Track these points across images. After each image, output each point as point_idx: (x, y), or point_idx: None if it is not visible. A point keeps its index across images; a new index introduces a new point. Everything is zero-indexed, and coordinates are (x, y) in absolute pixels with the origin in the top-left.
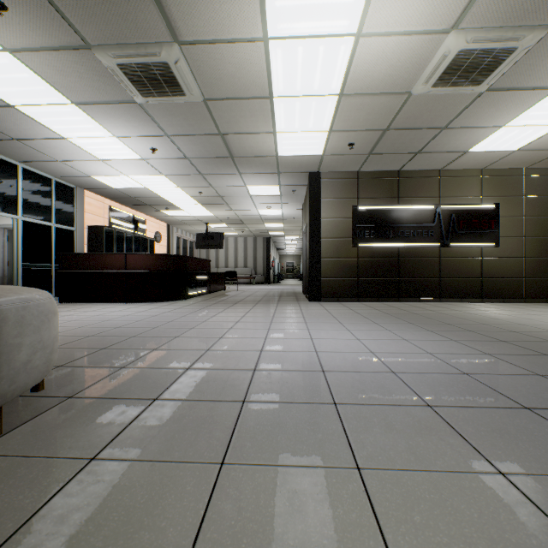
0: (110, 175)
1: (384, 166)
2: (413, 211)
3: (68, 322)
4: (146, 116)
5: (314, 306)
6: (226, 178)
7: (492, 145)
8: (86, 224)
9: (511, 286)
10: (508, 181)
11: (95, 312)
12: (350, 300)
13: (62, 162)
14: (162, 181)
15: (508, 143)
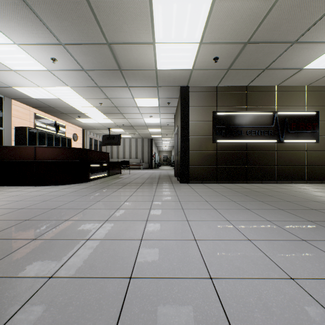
0: (26, 85)
1: (237, 82)
2: (257, 116)
3: None
4: (35, 17)
5: (185, 188)
6: (118, 91)
7: (324, 62)
8: (14, 125)
9: None
10: (324, 95)
11: None
12: (211, 182)
13: None
14: (69, 92)
15: None
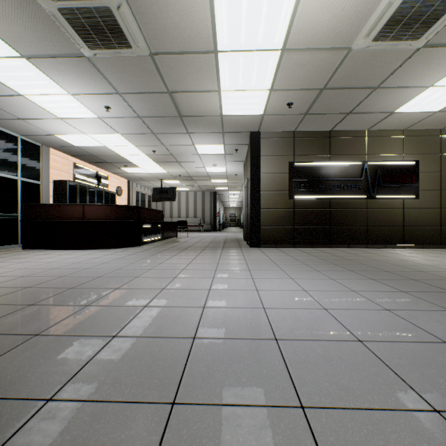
0: (70, 133)
1: (318, 126)
2: (343, 167)
3: (16, 270)
4: (96, 71)
5: (255, 252)
6: (176, 137)
7: (417, 105)
8: (52, 179)
9: (429, 234)
10: (426, 141)
11: (50, 258)
12: (287, 247)
13: (24, 120)
14: (119, 139)
15: (431, 104)
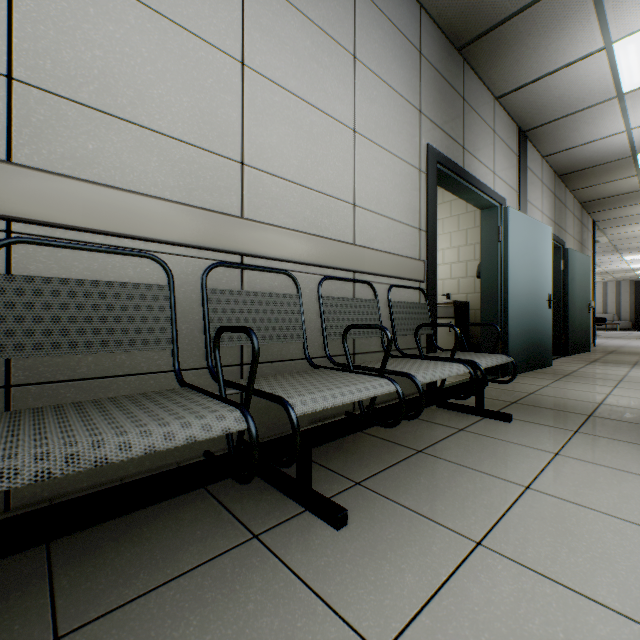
0: None
1: None
2: None
3: None
4: None
5: None
6: (605, 256)
7: None
8: None
9: None
10: None
11: None
12: None
13: None
14: None
15: None
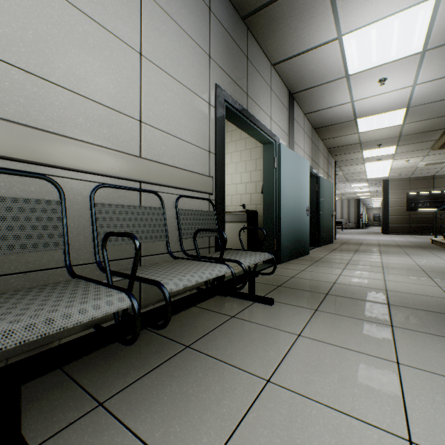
0: None
1: (423, 175)
2: (442, 194)
3: None
4: None
5: (384, 235)
6: (342, 184)
7: None
8: None
9: None
10: None
11: None
12: (405, 234)
13: None
14: None
15: None
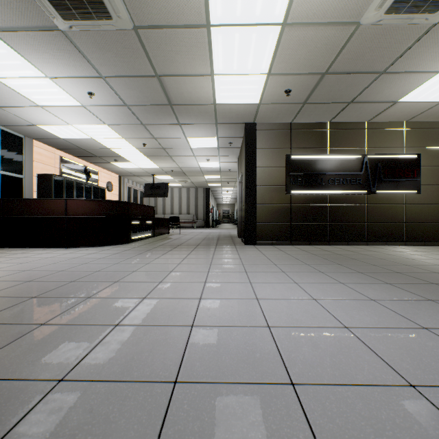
0: (54, 123)
1: (316, 117)
2: (342, 161)
3: None
4: (75, 49)
5: (251, 250)
6: (167, 129)
7: (423, 94)
8: (36, 173)
9: (431, 230)
10: (428, 134)
11: (25, 258)
12: (284, 244)
13: (1, 108)
14: (106, 131)
15: (438, 92)
